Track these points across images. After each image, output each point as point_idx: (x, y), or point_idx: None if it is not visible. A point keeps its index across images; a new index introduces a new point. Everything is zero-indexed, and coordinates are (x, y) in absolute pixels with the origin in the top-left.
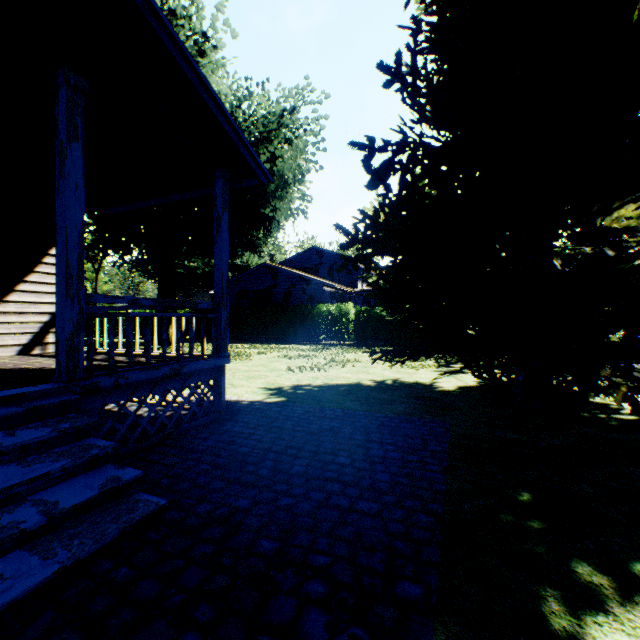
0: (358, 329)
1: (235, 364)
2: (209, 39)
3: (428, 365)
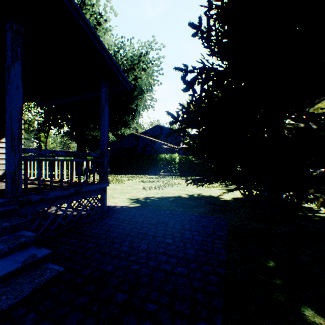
0: (180, 167)
1: (115, 185)
2: (102, 16)
3: (216, 186)
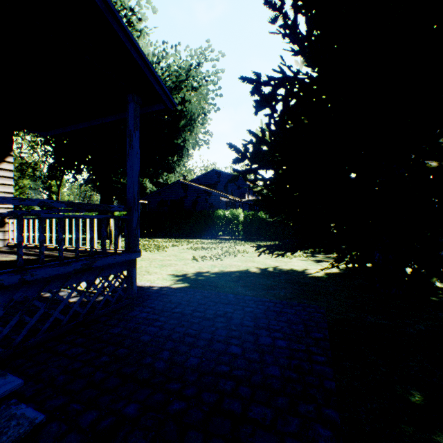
0: (245, 228)
1: (153, 254)
2: (135, 13)
3: (299, 255)
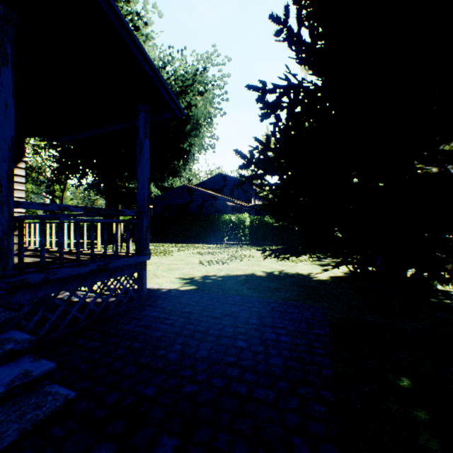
0: (252, 233)
1: (160, 259)
2: (142, 17)
3: (305, 259)
